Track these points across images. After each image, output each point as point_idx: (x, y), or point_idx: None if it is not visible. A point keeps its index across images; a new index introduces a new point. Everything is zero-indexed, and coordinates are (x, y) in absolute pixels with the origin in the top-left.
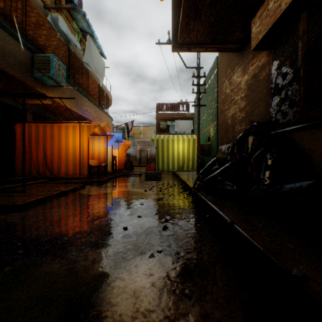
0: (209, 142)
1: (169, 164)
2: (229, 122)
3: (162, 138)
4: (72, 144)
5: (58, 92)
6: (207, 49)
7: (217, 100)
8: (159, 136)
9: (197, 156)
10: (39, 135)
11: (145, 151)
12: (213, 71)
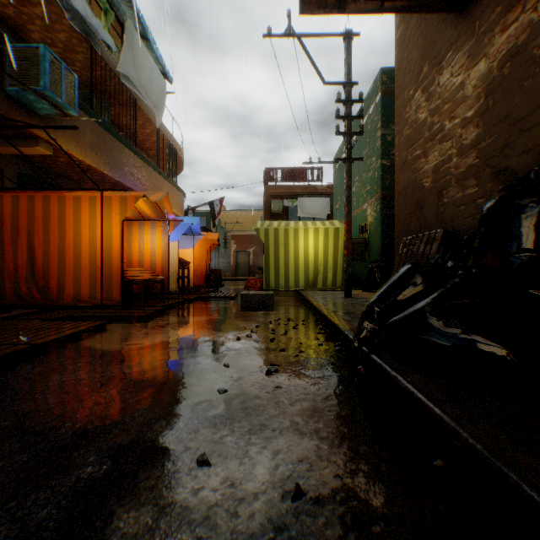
0: (365, 235)
1: (288, 276)
2: (425, 183)
3: (276, 227)
4: (88, 236)
5: (67, 132)
6: (383, 3)
7: (382, 154)
8: (269, 223)
9: (347, 260)
10: (21, 217)
11: (244, 252)
12: (373, 98)
